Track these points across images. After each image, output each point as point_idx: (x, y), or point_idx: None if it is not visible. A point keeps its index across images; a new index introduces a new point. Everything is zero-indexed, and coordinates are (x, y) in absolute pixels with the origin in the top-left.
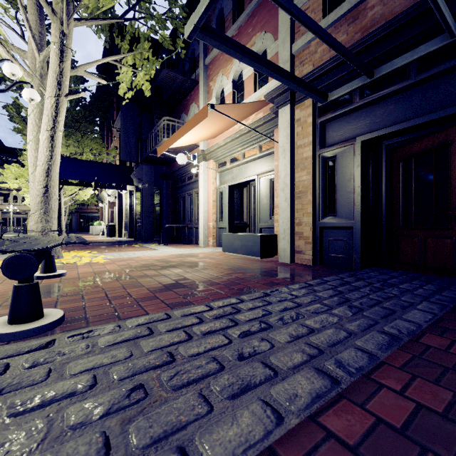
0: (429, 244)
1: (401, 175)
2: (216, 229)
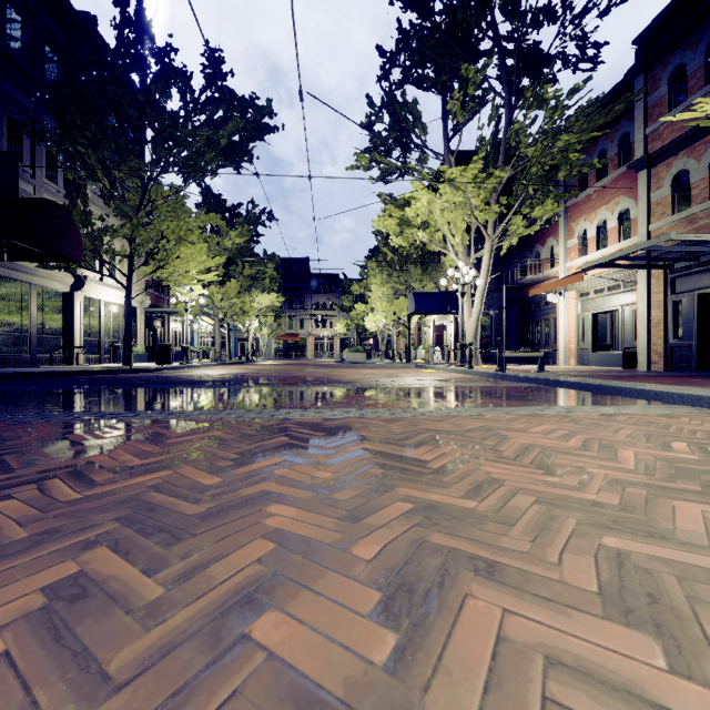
0: None
1: None
2: (578, 351)
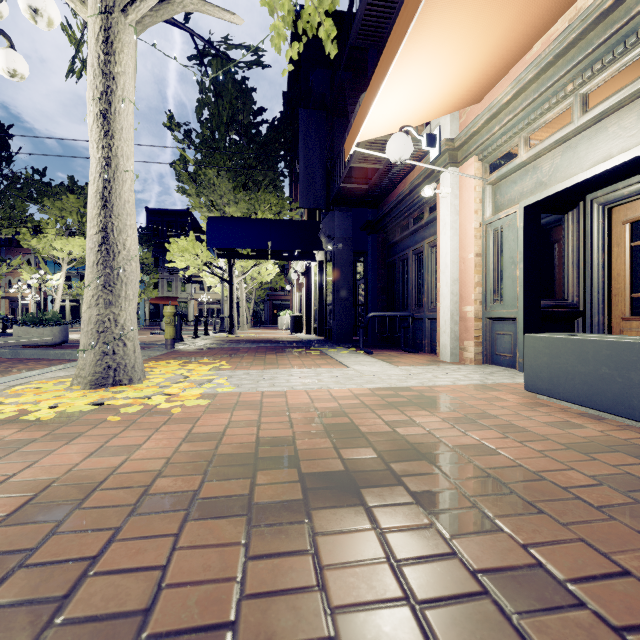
0: None
1: None
2: (485, 322)
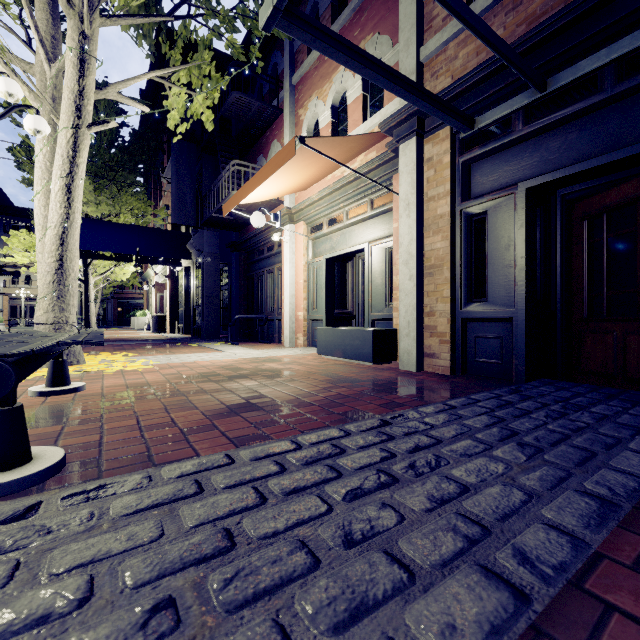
0: (630, 343)
1: (585, 240)
2: (308, 322)
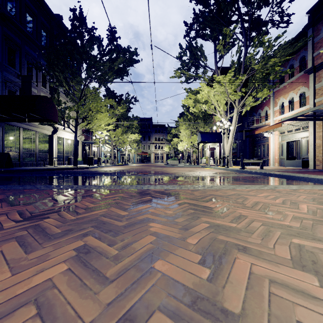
0: None
1: None
2: (279, 159)
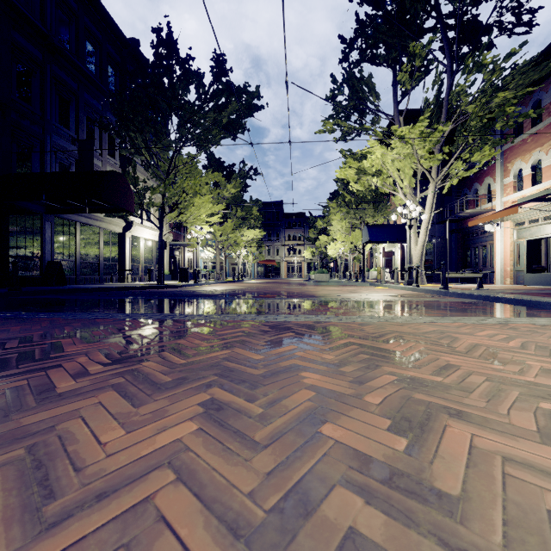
0: None
1: None
2: (513, 272)
